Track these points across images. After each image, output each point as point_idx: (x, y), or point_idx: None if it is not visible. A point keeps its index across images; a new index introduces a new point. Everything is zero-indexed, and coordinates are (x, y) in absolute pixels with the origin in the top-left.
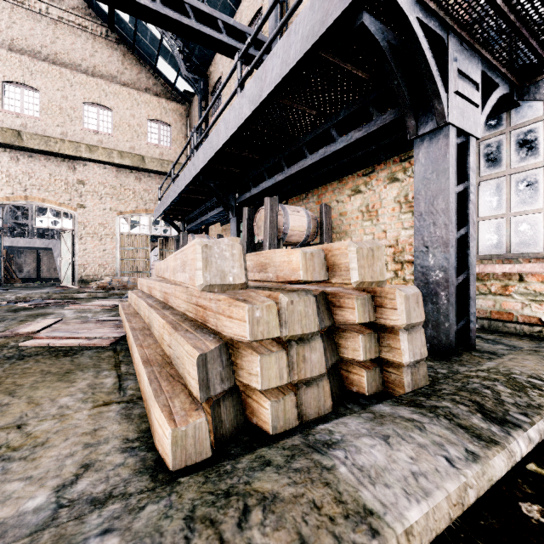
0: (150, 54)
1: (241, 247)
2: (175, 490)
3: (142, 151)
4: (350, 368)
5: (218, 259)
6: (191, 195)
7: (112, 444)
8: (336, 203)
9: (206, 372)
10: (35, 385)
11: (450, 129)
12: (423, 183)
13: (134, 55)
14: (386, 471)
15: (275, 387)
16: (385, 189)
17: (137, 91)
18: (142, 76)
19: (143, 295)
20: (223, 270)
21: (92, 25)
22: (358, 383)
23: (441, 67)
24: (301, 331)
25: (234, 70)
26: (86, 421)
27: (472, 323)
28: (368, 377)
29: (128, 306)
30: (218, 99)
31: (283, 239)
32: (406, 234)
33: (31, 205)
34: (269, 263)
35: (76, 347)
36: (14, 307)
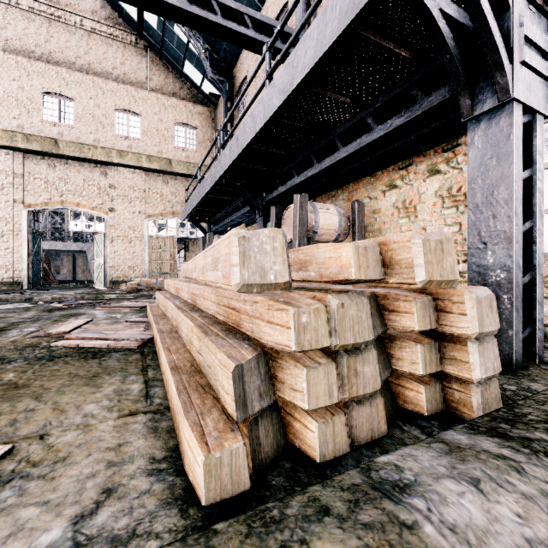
0: (176, 59)
1: (284, 240)
2: (211, 543)
3: (169, 155)
4: (404, 382)
5: (258, 253)
6: (217, 196)
7: (137, 463)
8: (368, 200)
9: (243, 387)
10: (62, 389)
11: (514, 106)
12: (480, 170)
13: (162, 61)
14: (489, 535)
15: (324, 406)
16: (424, 183)
17: (164, 96)
18: (169, 80)
19: (170, 296)
20: (263, 267)
21: (122, 33)
22: (414, 401)
23: (504, 35)
24: (353, 339)
25: (262, 61)
26: (110, 433)
27: (539, 331)
28: (427, 395)
29: (156, 307)
30: (243, 99)
31: (313, 238)
32: (450, 231)
33: (67, 210)
34: (311, 260)
35: (105, 348)
36: (49, 307)
